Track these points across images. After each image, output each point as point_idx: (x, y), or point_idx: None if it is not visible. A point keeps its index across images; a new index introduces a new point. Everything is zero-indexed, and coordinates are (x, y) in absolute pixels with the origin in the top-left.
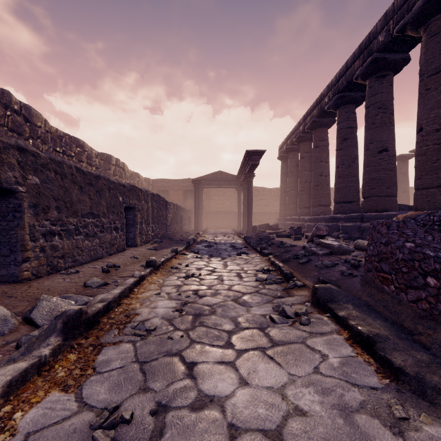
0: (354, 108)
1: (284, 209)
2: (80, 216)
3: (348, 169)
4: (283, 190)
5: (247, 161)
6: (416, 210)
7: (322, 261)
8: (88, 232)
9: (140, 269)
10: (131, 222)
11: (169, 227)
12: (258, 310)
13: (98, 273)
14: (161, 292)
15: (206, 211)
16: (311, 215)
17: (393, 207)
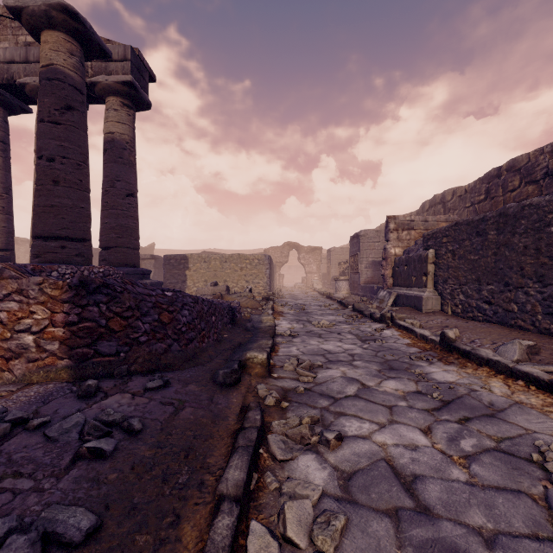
0: None
1: None
2: None
3: None
4: None
5: None
6: None
7: (14, 481)
8: None
9: None
10: None
11: None
12: (334, 373)
13: None
14: (489, 391)
15: None
16: None
17: None
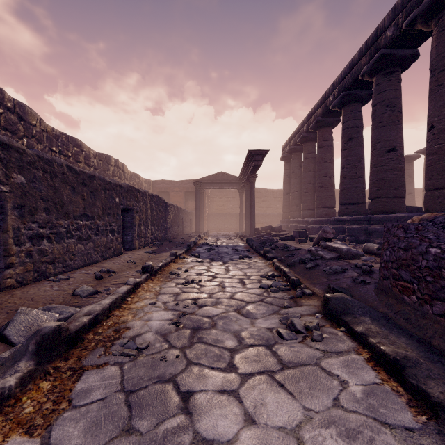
0: (360, 107)
1: (287, 211)
2: (72, 217)
3: (353, 169)
4: (286, 191)
5: (250, 162)
6: (427, 212)
7: (330, 266)
8: (81, 235)
9: (136, 275)
10: (129, 225)
11: (169, 229)
12: (263, 323)
13: (90, 279)
14: (157, 301)
15: (207, 213)
16: (315, 217)
17: (401, 208)
